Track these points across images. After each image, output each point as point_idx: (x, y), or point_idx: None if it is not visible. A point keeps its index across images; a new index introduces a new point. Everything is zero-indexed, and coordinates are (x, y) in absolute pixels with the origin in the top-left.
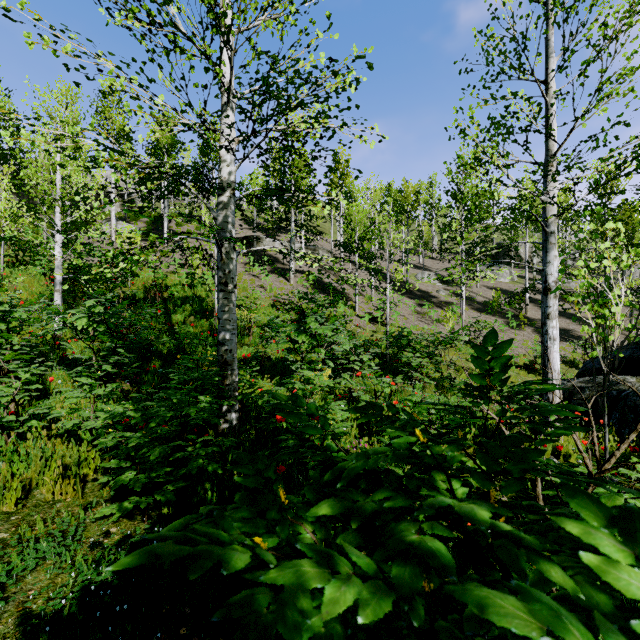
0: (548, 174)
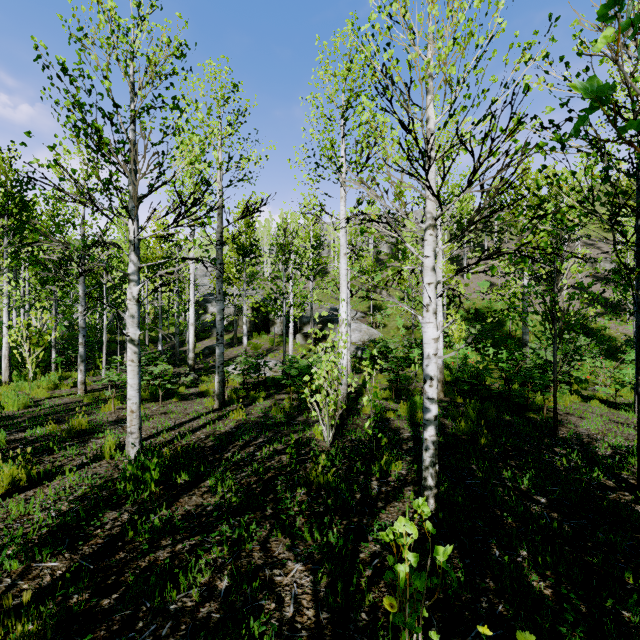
0: None
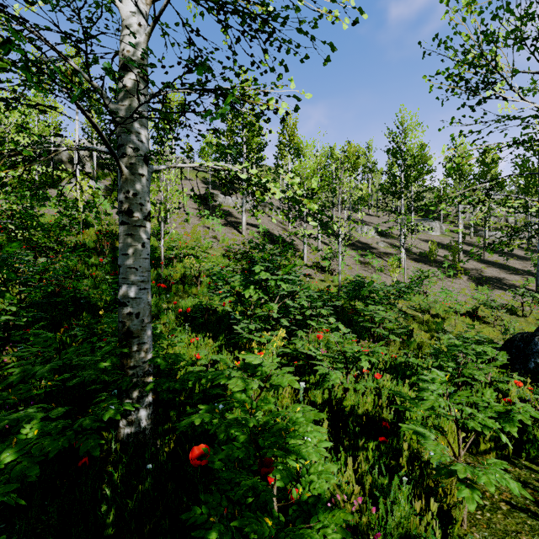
0: None
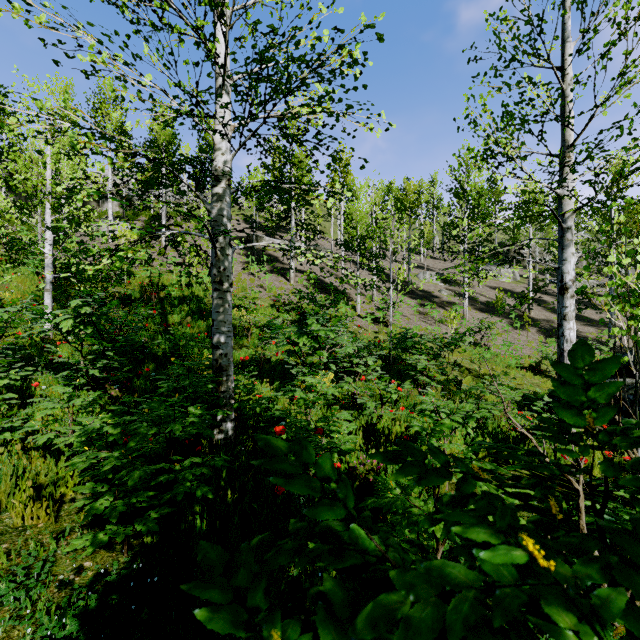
0: (566, 165)
